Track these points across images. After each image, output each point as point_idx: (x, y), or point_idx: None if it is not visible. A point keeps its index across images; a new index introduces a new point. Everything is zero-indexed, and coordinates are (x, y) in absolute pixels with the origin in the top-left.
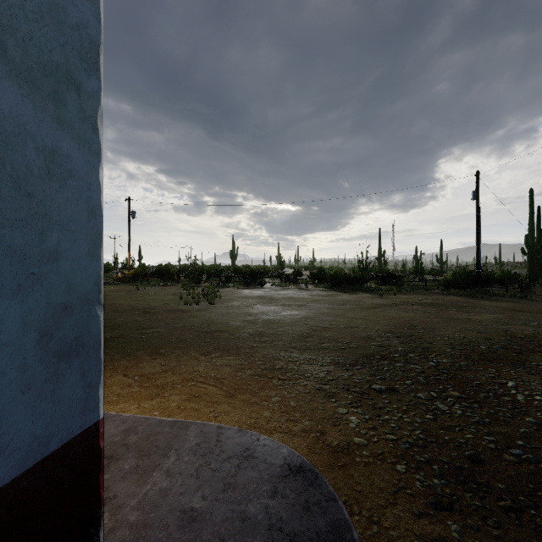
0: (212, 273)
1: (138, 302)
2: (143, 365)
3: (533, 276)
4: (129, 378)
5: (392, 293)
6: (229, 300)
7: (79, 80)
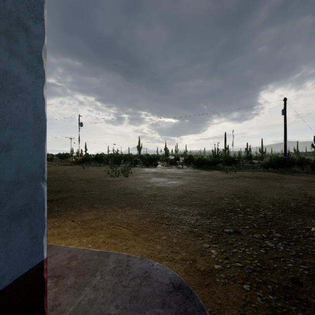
0: (127, 158)
1: (83, 176)
2: (84, 214)
3: None
4: (75, 222)
5: (233, 170)
6: (136, 174)
7: (27, 24)
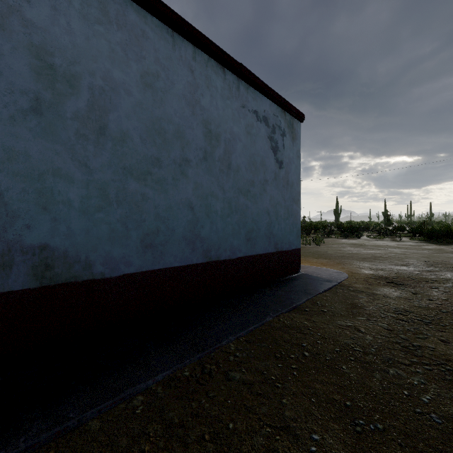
0: (318, 227)
1: None
2: None
3: None
4: None
5: None
6: (329, 244)
7: (299, 199)
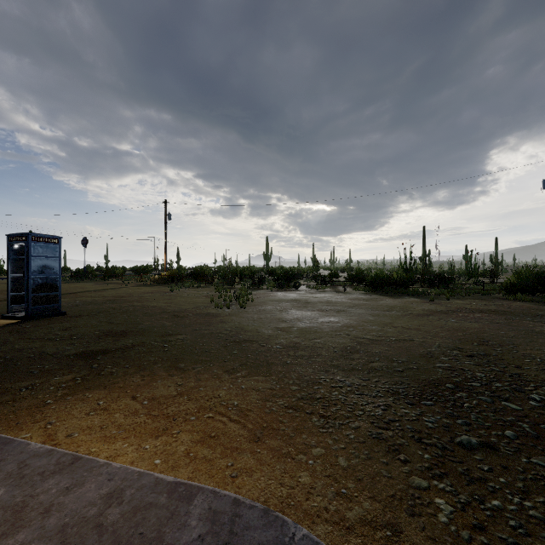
0: (246, 274)
1: (169, 305)
2: (156, 384)
3: None
4: (138, 401)
5: (444, 297)
6: (261, 303)
7: None
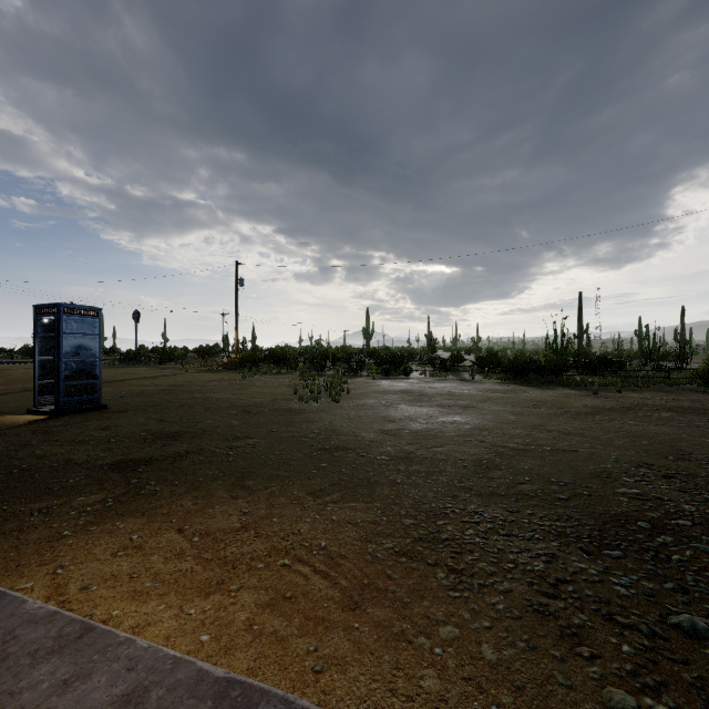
0: (340, 357)
1: (240, 397)
2: (213, 511)
3: None
4: (186, 536)
5: (612, 389)
6: (360, 395)
7: None
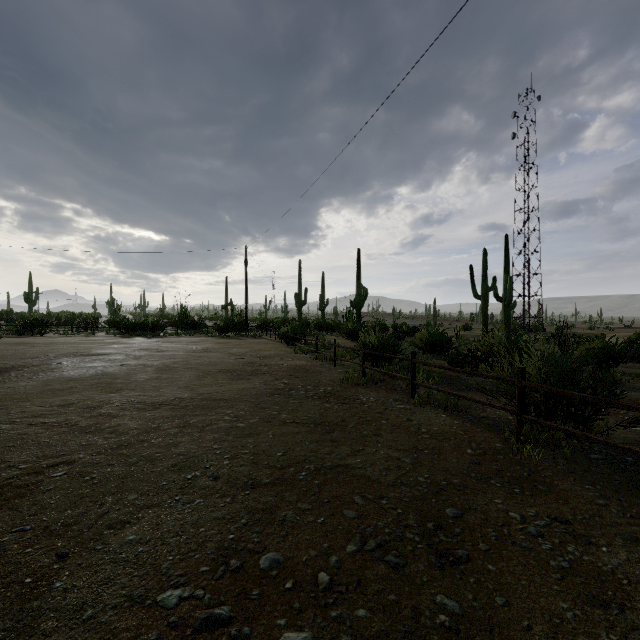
0: None
1: None
2: None
3: (300, 323)
4: None
5: (170, 337)
6: None
7: None
